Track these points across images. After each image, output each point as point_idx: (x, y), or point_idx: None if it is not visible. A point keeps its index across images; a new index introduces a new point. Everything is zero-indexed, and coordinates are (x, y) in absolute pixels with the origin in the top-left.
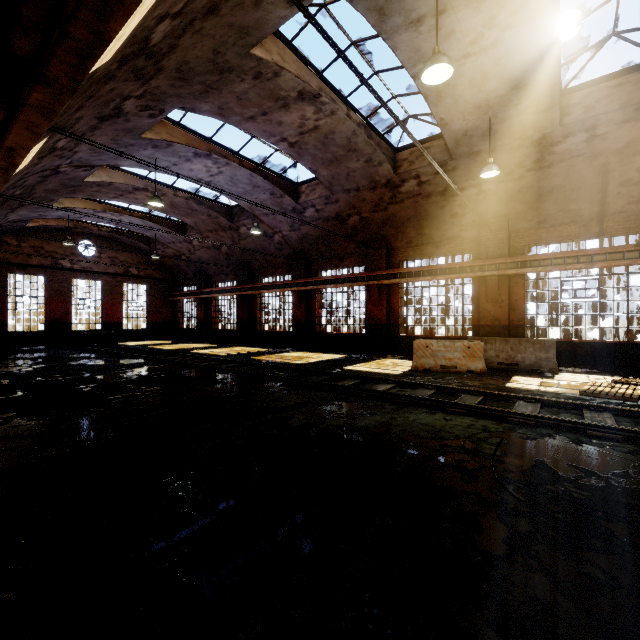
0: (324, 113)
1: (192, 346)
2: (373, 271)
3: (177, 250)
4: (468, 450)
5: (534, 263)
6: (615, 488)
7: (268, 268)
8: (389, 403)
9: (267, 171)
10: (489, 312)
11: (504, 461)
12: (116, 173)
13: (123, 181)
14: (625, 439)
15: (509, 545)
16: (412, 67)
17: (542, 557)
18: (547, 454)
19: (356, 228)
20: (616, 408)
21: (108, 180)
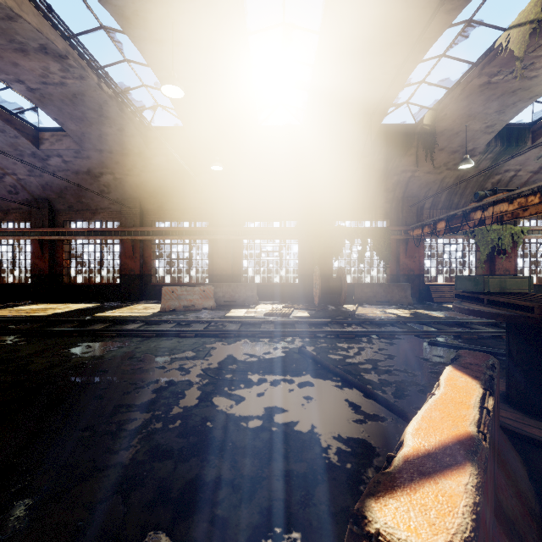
0: (72, 74)
1: None
2: (127, 227)
3: None
4: (189, 357)
5: (246, 233)
6: (261, 360)
7: None
8: (136, 337)
9: None
10: (220, 265)
11: (210, 359)
12: None
13: None
14: (276, 336)
15: (199, 399)
16: (158, 71)
17: (215, 399)
18: (235, 351)
19: (110, 186)
20: (277, 321)
21: None
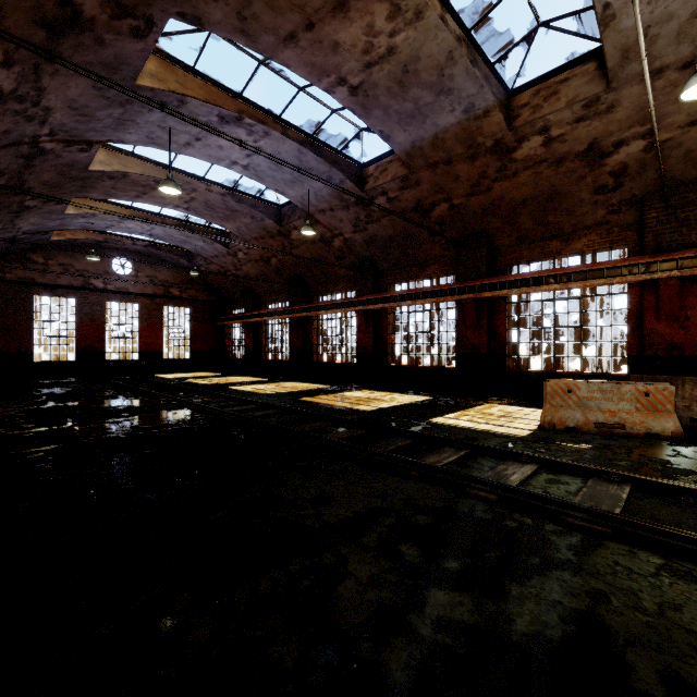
0: (404, 17)
1: (235, 380)
2: (468, 280)
3: (221, 266)
4: None
5: None
6: None
7: (327, 283)
8: (552, 524)
9: (321, 145)
10: (661, 336)
11: None
12: (131, 161)
13: (140, 171)
14: None
15: None
16: None
17: None
18: None
19: (443, 222)
20: None
21: (121, 169)
